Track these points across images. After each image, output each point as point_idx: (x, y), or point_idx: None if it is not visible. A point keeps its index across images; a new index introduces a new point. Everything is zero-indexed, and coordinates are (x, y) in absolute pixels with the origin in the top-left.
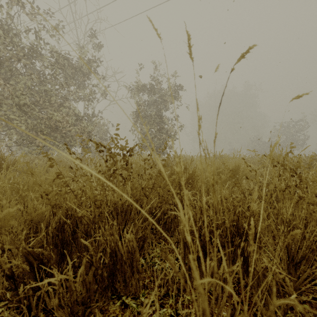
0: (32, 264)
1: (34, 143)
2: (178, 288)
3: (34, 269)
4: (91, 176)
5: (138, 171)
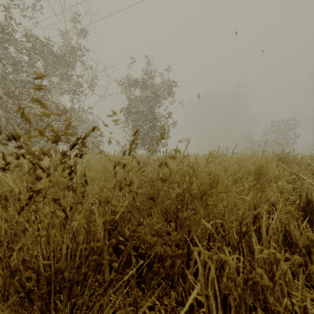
0: None
1: None
2: None
3: None
4: None
5: (97, 190)
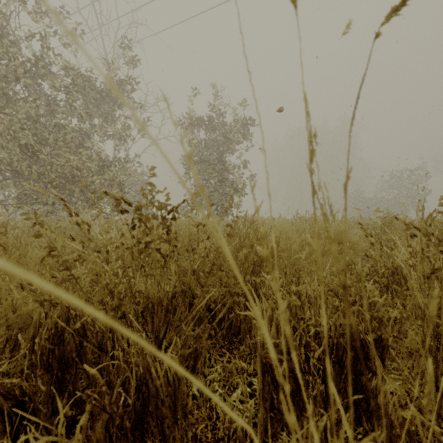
0: (1, 408)
1: (41, 199)
2: (252, 441)
3: (4, 416)
4: (107, 253)
5: (186, 244)
